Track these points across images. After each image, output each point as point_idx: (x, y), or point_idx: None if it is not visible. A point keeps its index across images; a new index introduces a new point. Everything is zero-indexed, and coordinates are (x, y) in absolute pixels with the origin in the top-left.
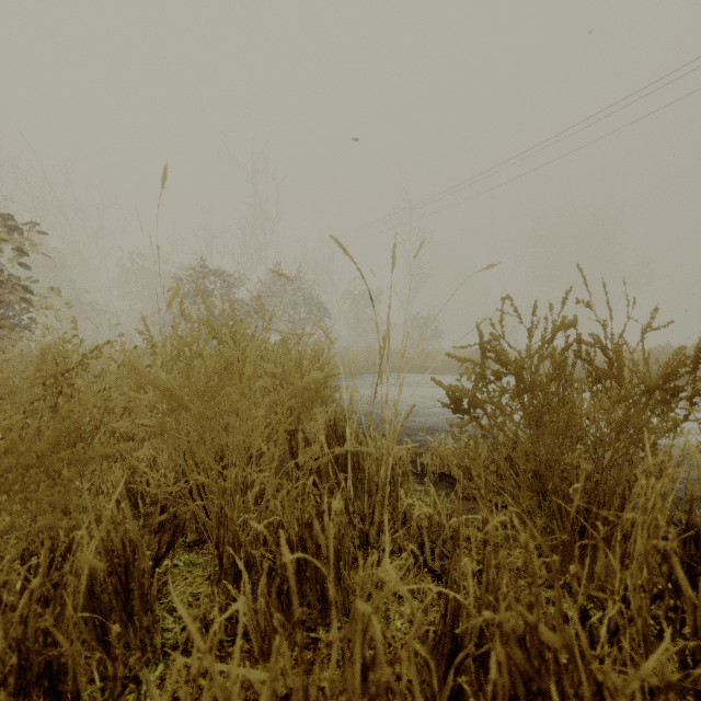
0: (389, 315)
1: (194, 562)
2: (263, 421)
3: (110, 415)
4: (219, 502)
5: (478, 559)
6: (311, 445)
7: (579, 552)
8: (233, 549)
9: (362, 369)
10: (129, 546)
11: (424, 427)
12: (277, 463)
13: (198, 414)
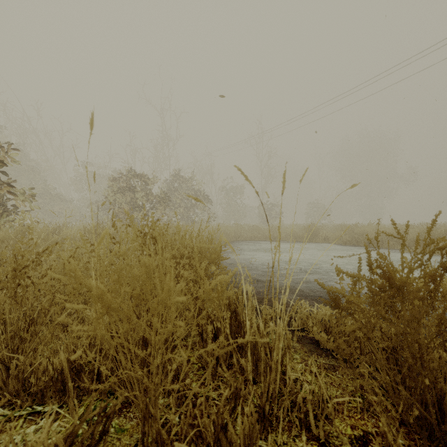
0: (279, 228)
1: (122, 428)
2: (182, 331)
3: (55, 306)
4: (144, 399)
5: (350, 423)
6: (212, 320)
7: (446, 433)
8: (157, 445)
9: (232, 238)
10: (66, 441)
11: (281, 286)
12: (190, 351)
13: (126, 312)
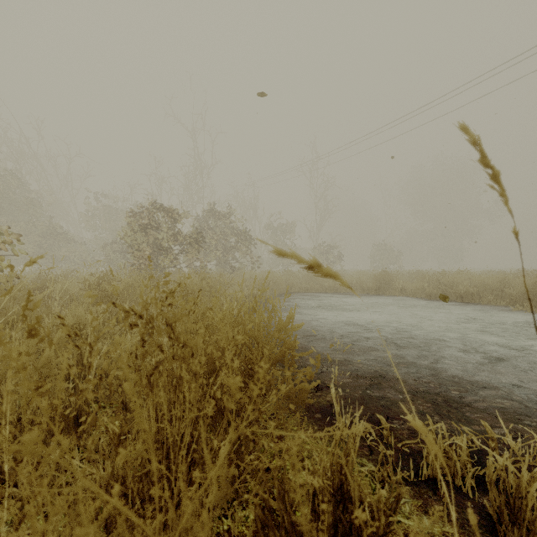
0: None
1: None
2: None
3: None
4: None
5: None
6: (300, 533)
7: None
8: None
9: (283, 290)
10: None
11: (370, 372)
12: None
13: None
